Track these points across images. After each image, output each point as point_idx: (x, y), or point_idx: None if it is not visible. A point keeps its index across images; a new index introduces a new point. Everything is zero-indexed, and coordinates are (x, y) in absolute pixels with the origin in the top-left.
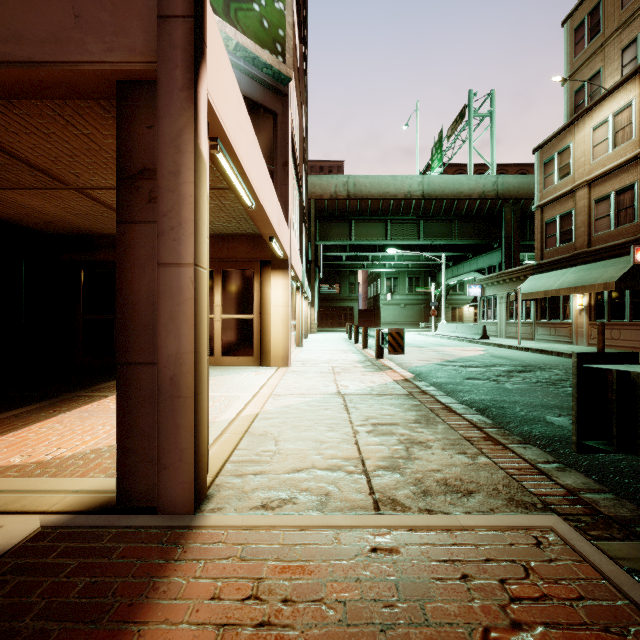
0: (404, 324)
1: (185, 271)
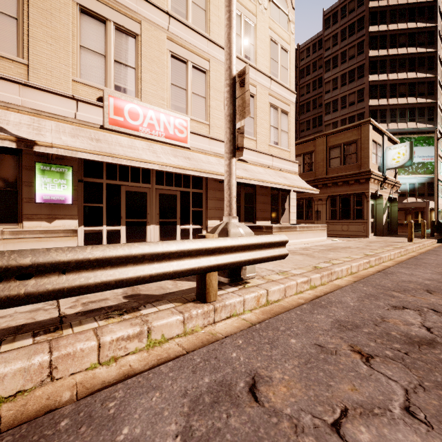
0: None
1: (428, 217)
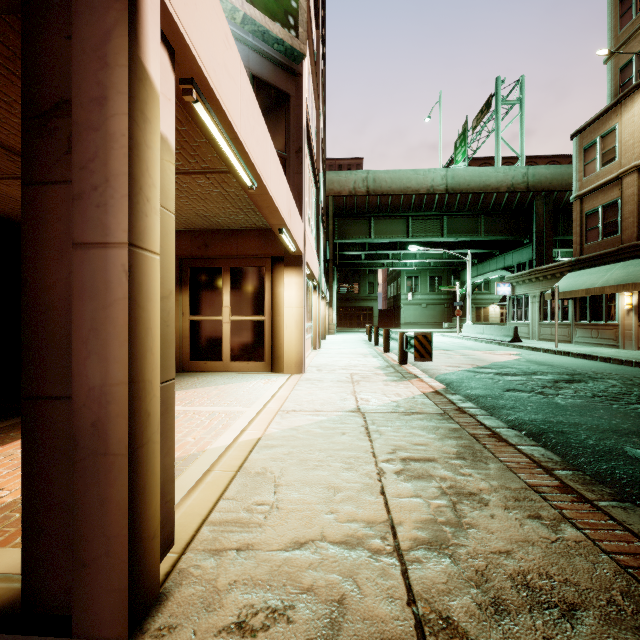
0: (426, 324)
1: (114, 255)
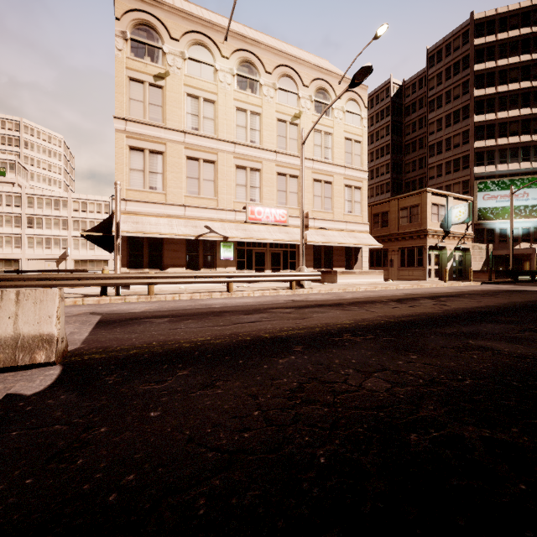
0: None
1: (534, 264)
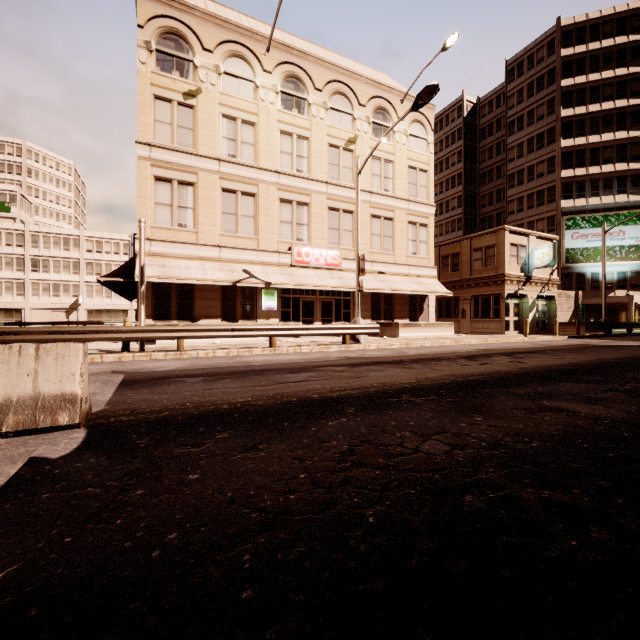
0: None
1: (631, 315)
